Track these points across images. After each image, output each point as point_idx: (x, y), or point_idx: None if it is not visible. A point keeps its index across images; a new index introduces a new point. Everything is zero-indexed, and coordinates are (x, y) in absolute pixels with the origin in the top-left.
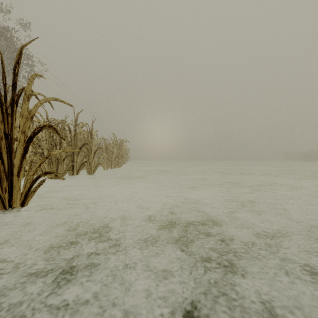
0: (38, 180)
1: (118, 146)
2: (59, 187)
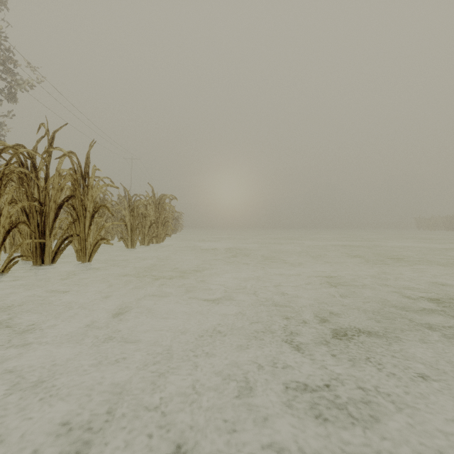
0: None
1: (156, 205)
2: None
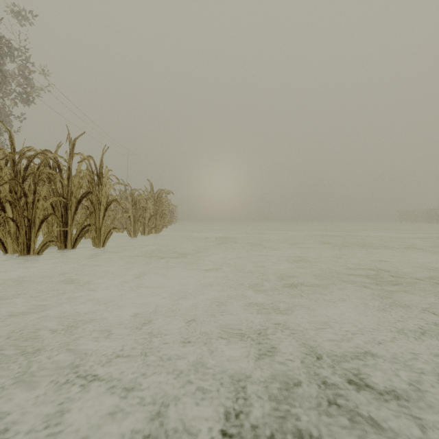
0: (4, 258)
1: (154, 199)
2: (32, 272)
